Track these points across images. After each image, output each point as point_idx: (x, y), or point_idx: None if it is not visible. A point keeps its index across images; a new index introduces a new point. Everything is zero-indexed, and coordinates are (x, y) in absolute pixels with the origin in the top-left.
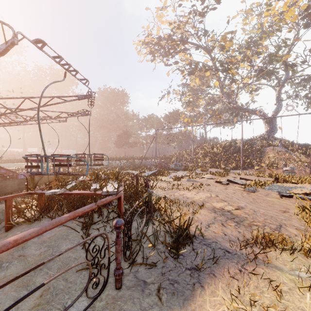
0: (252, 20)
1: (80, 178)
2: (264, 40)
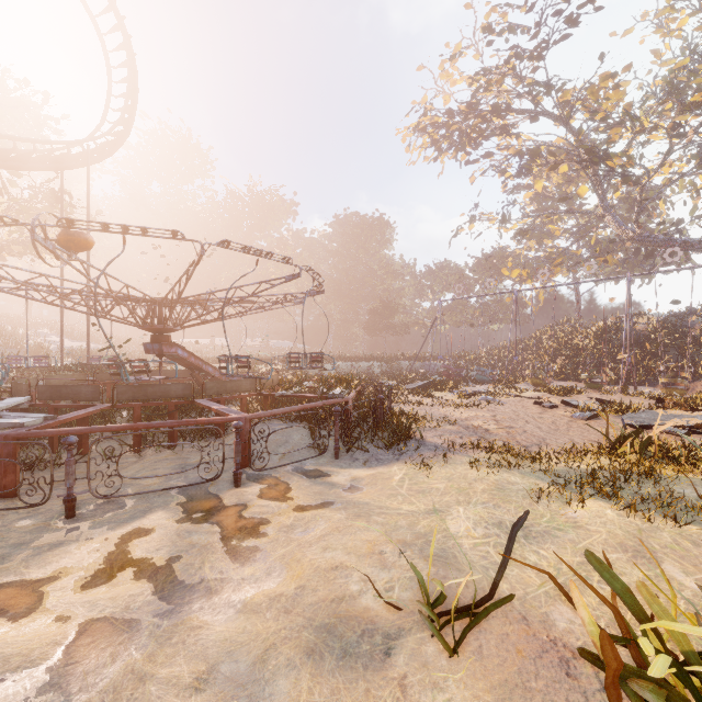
0: (683, 23)
1: (306, 383)
2: (701, 78)
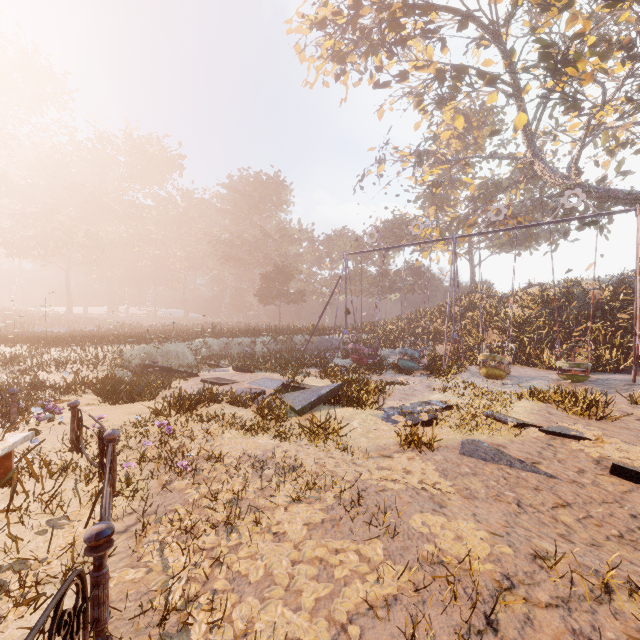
0: None
1: None
2: None
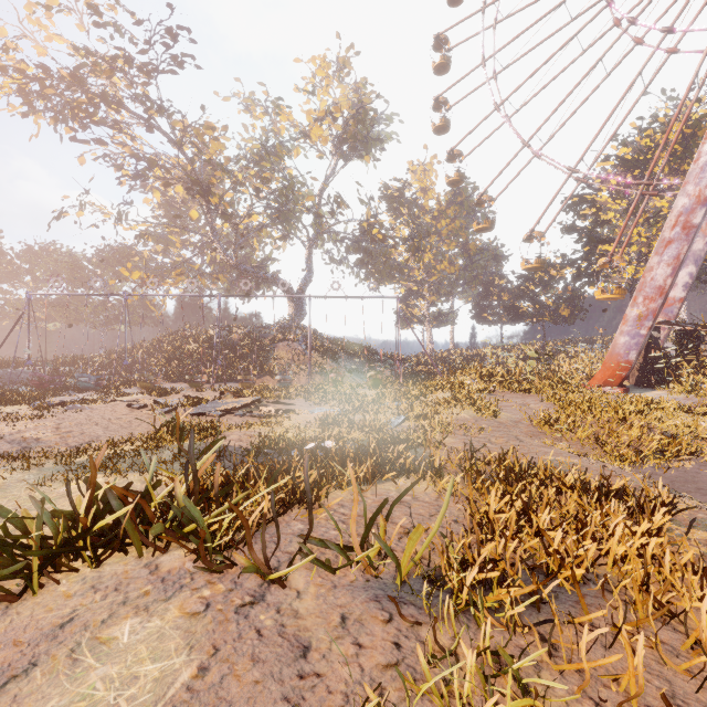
0: (262, 116)
1: None
2: (266, 163)
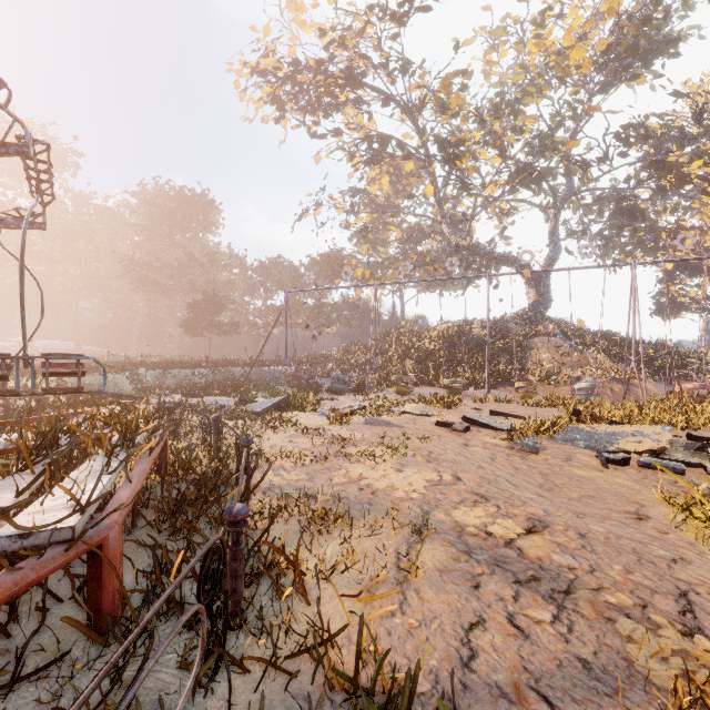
0: (504, 56)
1: None
2: (531, 99)
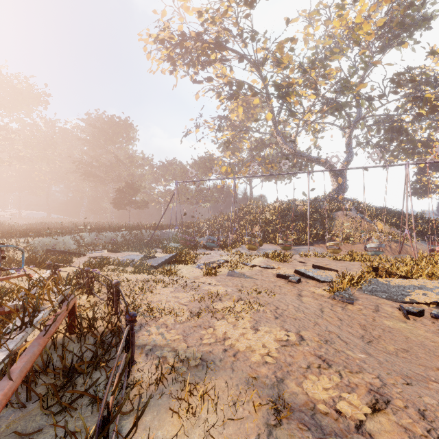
0: (317, 29)
1: None
2: (336, 56)
